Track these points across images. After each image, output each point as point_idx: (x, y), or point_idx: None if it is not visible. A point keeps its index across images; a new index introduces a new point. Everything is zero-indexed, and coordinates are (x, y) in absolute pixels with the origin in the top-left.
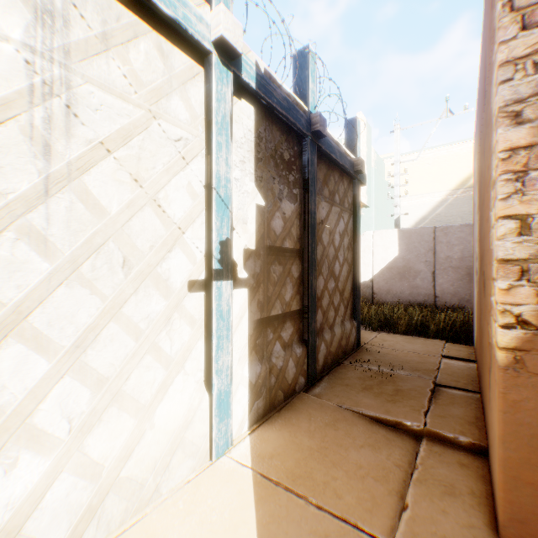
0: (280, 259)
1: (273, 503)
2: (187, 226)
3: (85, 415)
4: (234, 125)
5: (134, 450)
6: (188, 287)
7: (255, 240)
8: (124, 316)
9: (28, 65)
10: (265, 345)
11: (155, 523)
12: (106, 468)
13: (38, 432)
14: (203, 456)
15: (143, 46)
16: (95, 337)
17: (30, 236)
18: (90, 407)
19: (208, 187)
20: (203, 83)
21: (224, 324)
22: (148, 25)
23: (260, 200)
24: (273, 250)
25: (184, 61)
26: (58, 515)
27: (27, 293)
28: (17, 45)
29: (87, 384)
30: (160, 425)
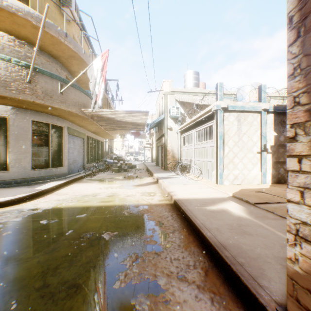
0: (282, 147)
1: (272, 187)
2: (256, 142)
3: (242, 168)
4: (267, 120)
5: (248, 175)
6: (256, 153)
7: (273, 143)
8: (246, 156)
9: (237, 127)
10: (276, 168)
11: (252, 185)
12: (245, 175)
13: (237, 168)
14: (259, 182)
15: (249, 116)
16: (243, 158)
17: (237, 146)
18: (242, 167)
19: (260, 135)
20: (259, 116)
21: (264, 160)
22: (250, 113)
23: (274, 134)
24: (279, 145)
25: (256, 114)
26: (240, 178)
27: (237, 152)
28: (236, 125)
29: (242, 164)
30: (252, 173)
